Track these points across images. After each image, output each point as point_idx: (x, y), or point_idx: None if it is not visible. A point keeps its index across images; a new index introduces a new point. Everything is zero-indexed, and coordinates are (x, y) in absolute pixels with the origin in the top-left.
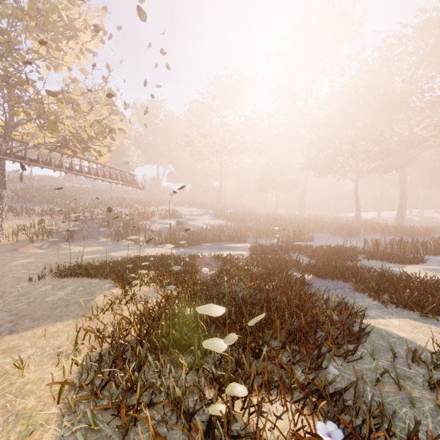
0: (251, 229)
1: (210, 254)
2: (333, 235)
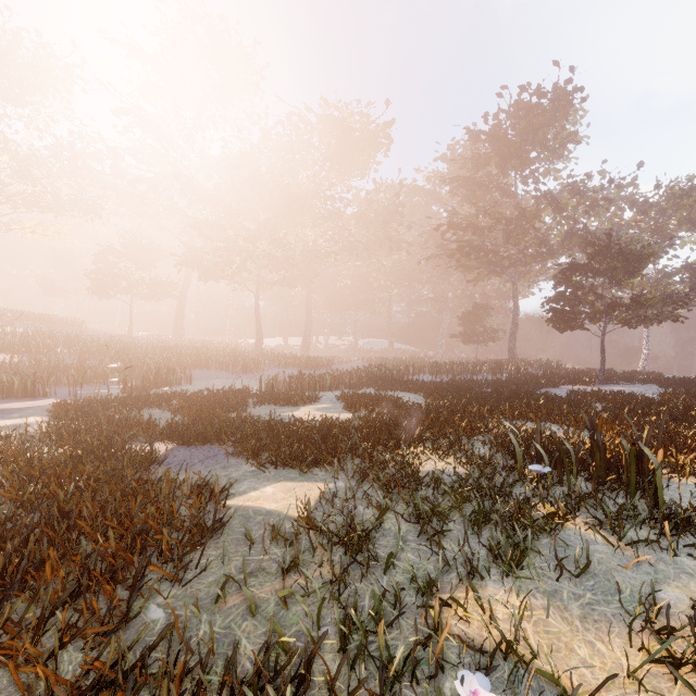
0: (69, 369)
1: None
2: (225, 372)
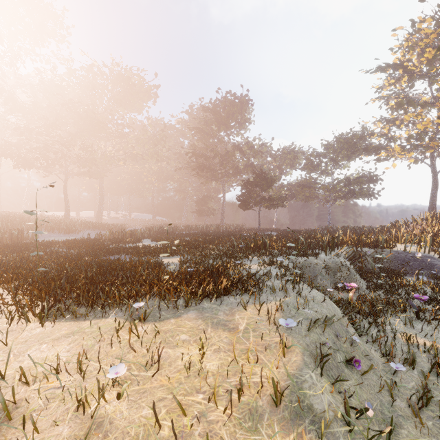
0: None
1: None
2: (53, 233)
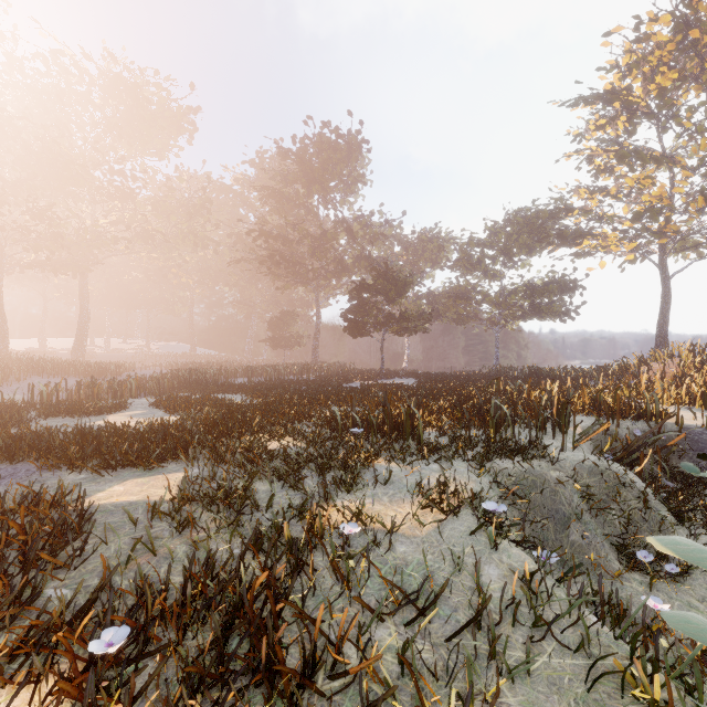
0: None
1: None
2: None
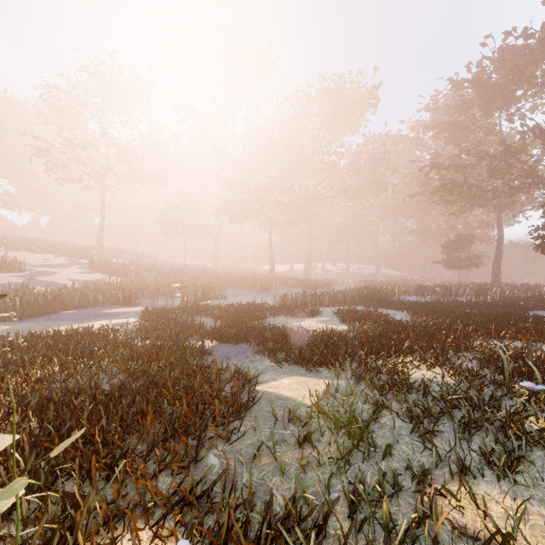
0: (149, 287)
1: (71, 327)
2: (248, 290)
